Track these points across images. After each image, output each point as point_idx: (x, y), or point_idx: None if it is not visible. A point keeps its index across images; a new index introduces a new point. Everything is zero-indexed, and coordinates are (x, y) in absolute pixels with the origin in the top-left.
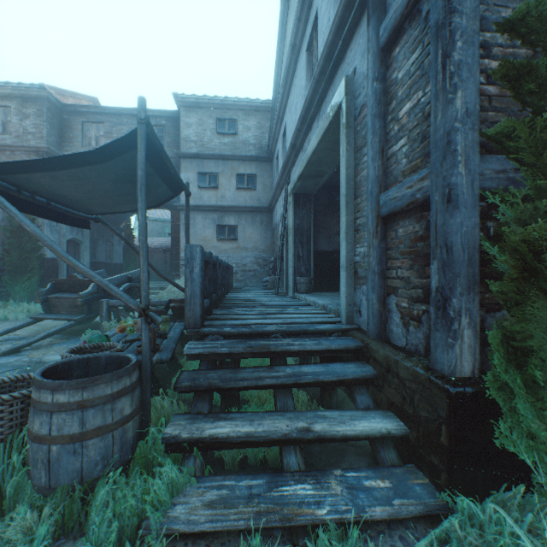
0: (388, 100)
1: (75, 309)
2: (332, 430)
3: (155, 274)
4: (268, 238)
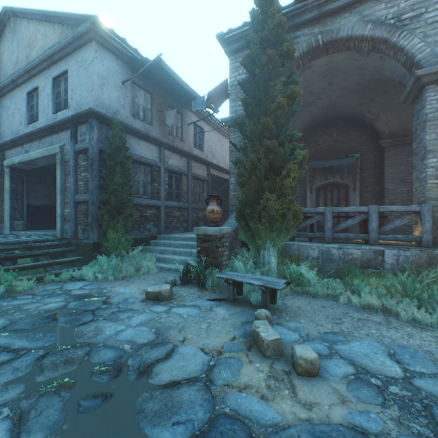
0: (78, 167)
1: None
2: (63, 260)
3: None
4: None
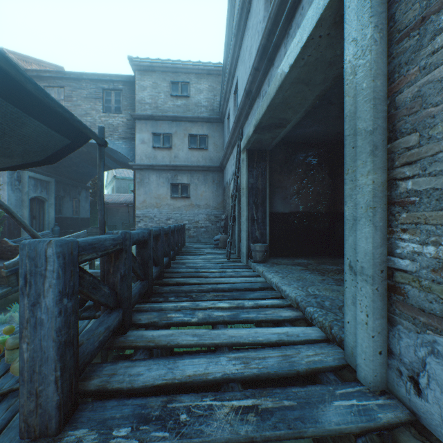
0: None
1: (4, 279)
2: None
3: (120, 226)
4: (220, 195)
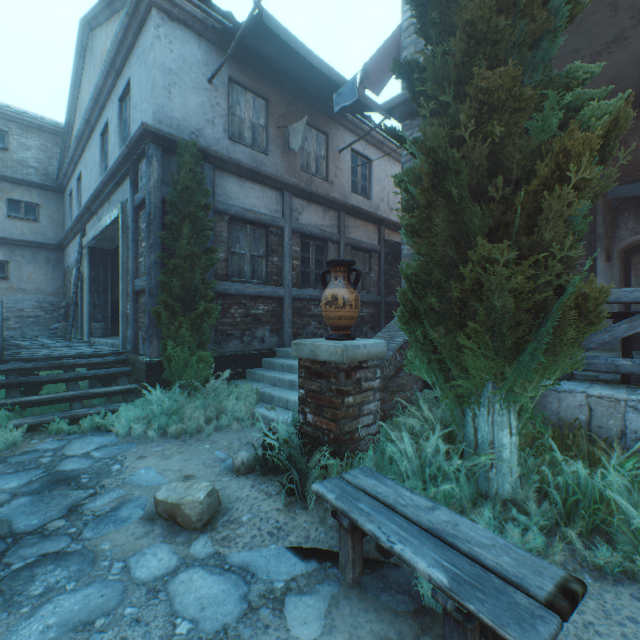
0: (139, 234)
1: None
2: (101, 390)
3: None
4: (59, 279)
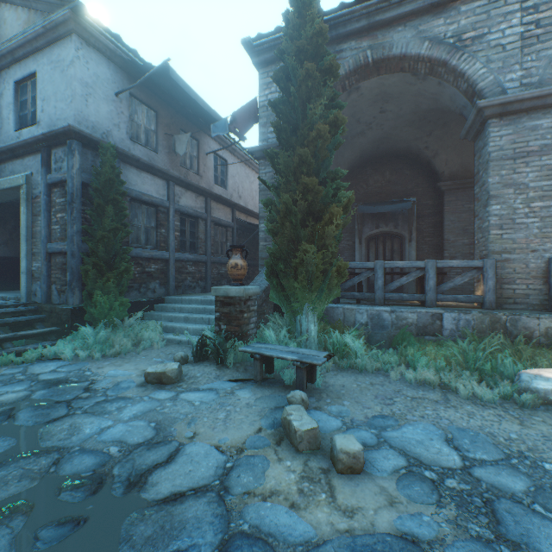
0: (53, 206)
1: None
2: (28, 332)
3: None
4: None
